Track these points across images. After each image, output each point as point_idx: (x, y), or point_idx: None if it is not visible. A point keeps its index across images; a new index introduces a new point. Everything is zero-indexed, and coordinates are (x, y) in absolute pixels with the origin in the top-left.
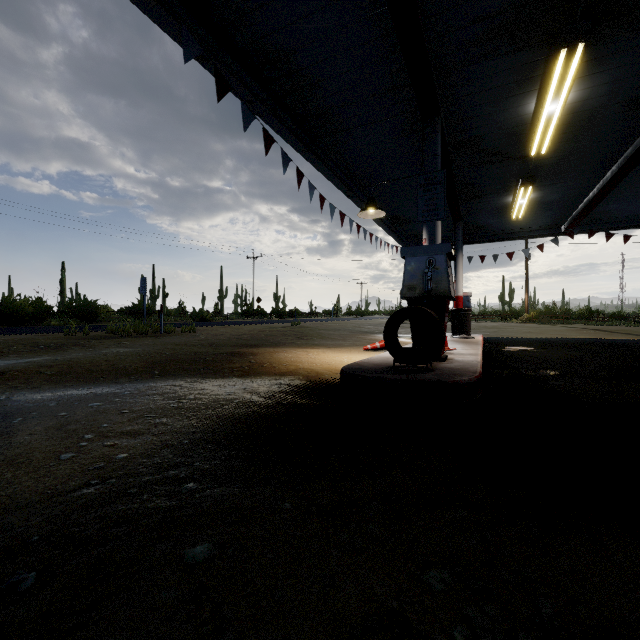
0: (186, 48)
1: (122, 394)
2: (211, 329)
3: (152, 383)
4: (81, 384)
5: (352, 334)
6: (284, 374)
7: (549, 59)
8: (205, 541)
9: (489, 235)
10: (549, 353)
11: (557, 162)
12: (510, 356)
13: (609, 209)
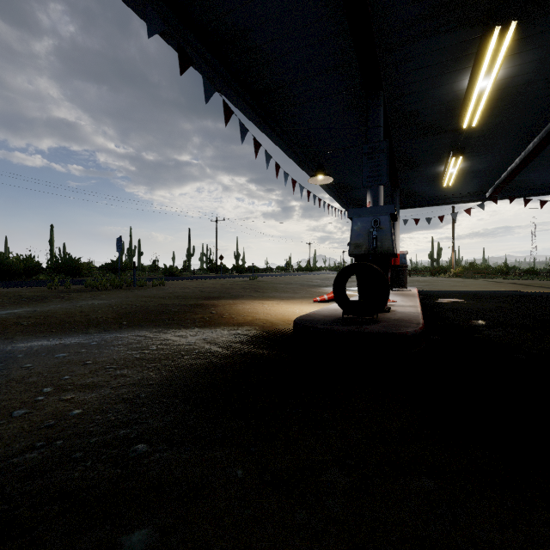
0: (150, 23)
1: (89, 345)
2: (179, 283)
3: (119, 333)
4: (53, 335)
5: (302, 287)
6: (242, 324)
7: (483, 37)
8: (146, 524)
9: (422, 201)
10: (478, 304)
11: (485, 135)
12: (444, 307)
13: (528, 177)
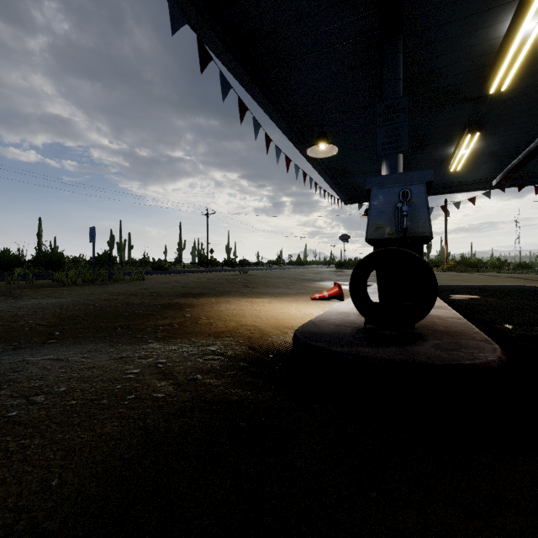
0: None
1: None
2: (162, 277)
3: (30, 355)
4: None
5: (296, 282)
6: (220, 335)
7: None
8: None
9: None
10: (503, 302)
11: (510, 105)
12: (467, 306)
13: None
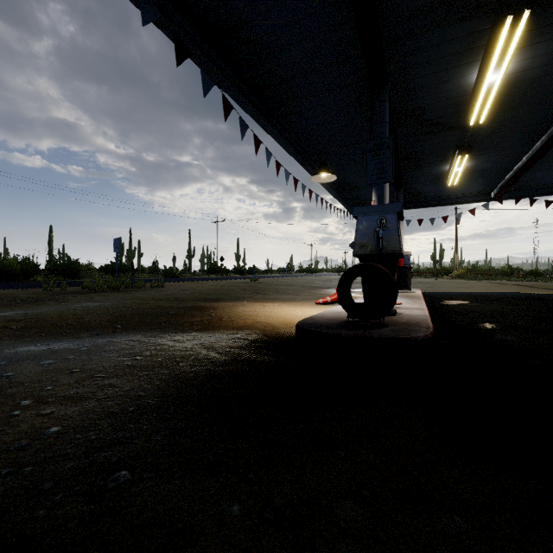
0: (145, 10)
1: (78, 350)
2: (178, 284)
3: (112, 338)
4: (41, 339)
5: (304, 289)
6: (241, 328)
7: (493, 28)
8: None
9: (426, 201)
10: (485, 307)
11: (492, 132)
12: (450, 309)
13: (535, 177)
